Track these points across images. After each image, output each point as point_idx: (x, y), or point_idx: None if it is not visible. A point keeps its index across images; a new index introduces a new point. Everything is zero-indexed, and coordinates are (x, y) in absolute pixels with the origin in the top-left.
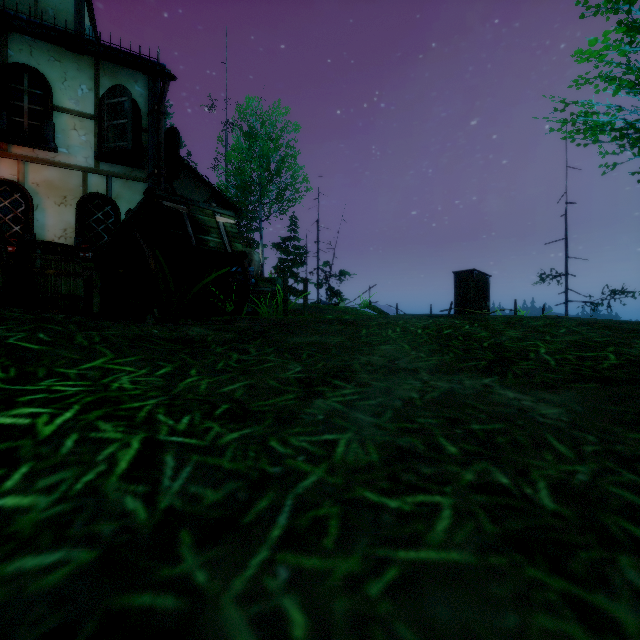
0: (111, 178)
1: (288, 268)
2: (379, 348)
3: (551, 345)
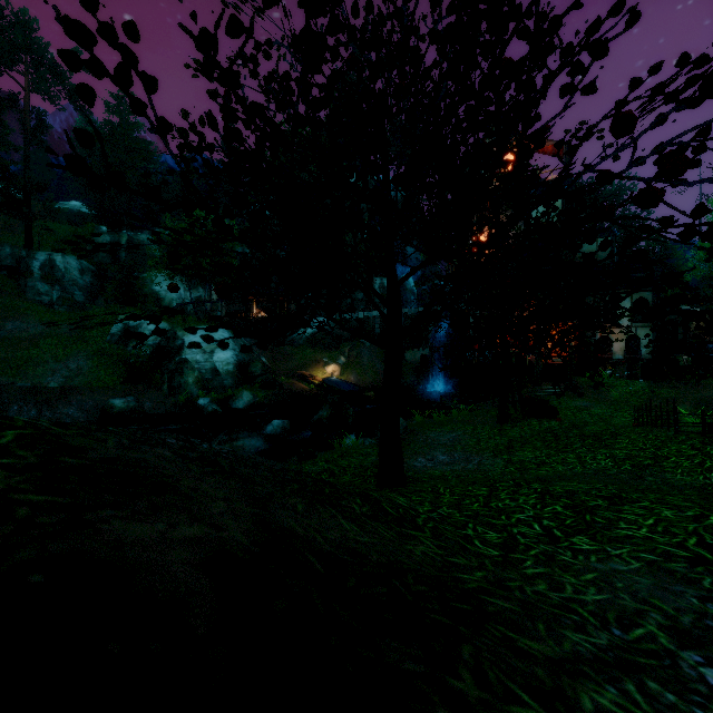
0: (637, 328)
1: None
2: None
3: None
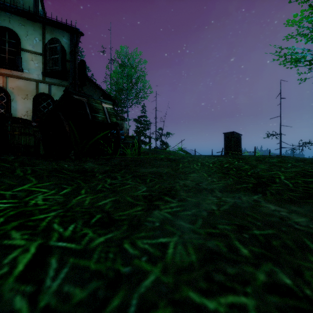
0: (51, 85)
1: (141, 131)
2: (190, 175)
3: (286, 174)
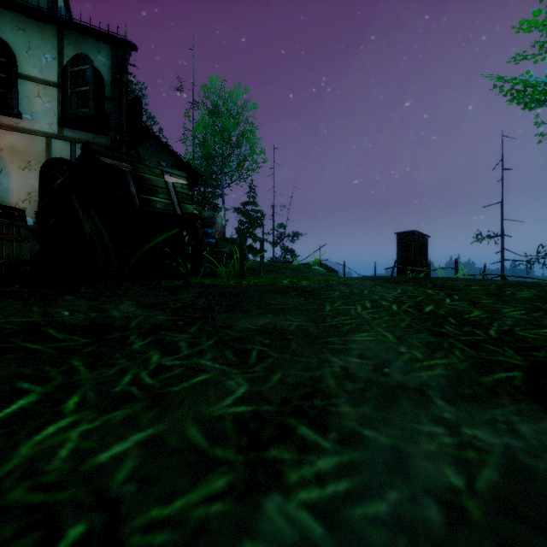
0: (75, 144)
1: (247, 229)
2: (353, 339)
3: None
